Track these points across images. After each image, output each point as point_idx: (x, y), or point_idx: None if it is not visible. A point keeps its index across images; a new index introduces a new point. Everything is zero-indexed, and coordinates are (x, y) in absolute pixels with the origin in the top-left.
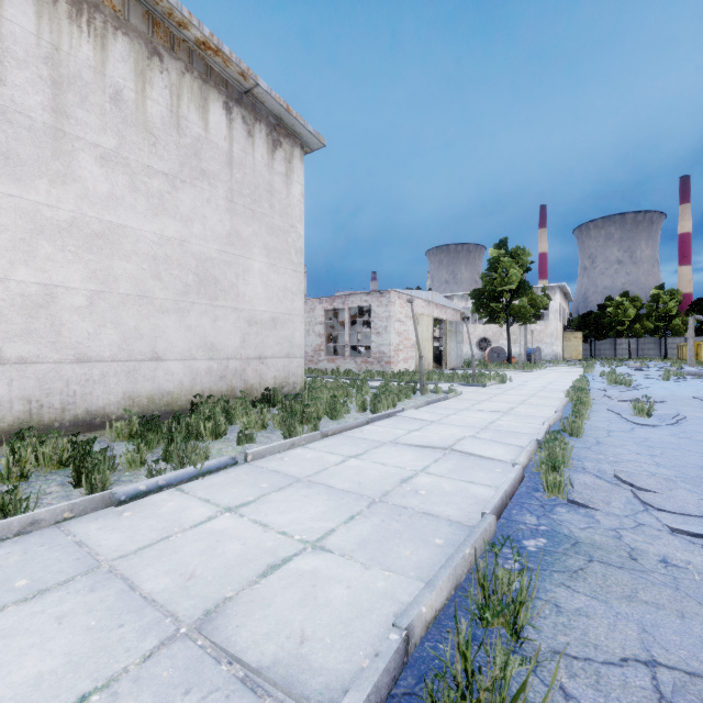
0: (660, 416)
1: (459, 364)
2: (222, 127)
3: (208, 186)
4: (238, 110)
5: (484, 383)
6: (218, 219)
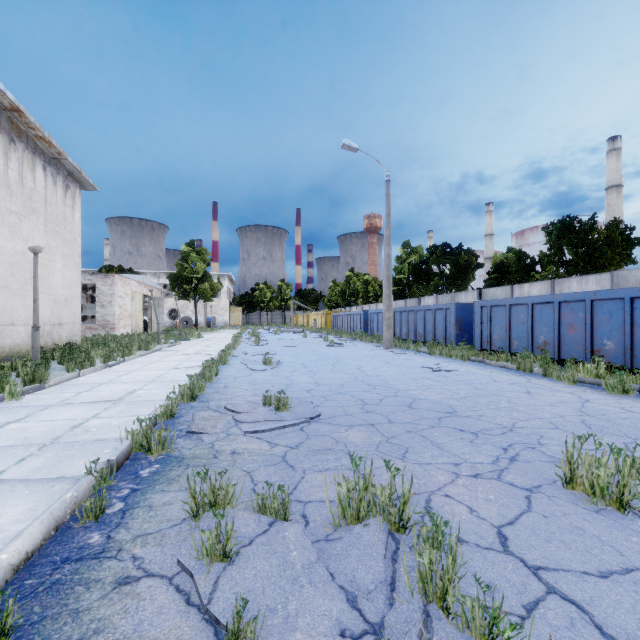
0: (262, 344)
1: (161, 329)
2: (42, 181)
3: (35, 218)
4: (50, 168)
5: (190, 338)
6: (40, 238)
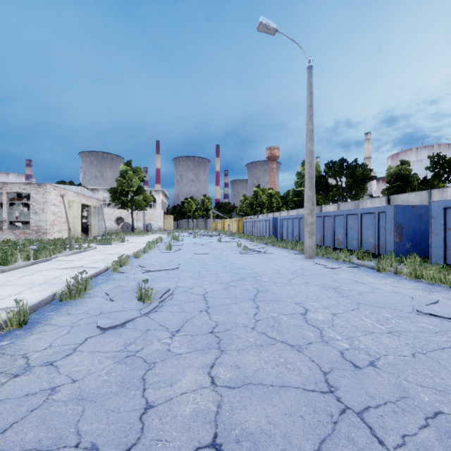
0: (175, 250)
1: (101, 233)
2: None
3: None
4: None
5: (111, 243)
6: None
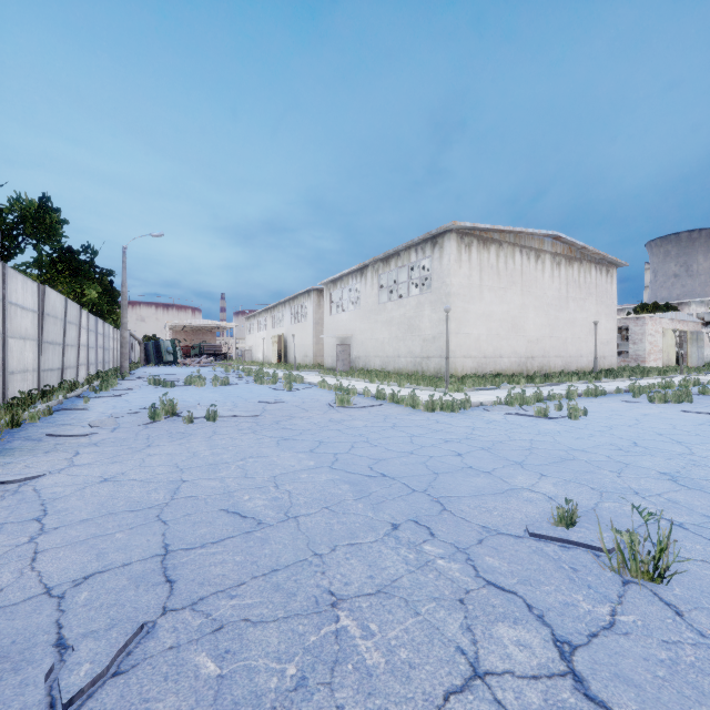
0: None
1: (700, 364)
2: (594, 275)
3: (591, 298)
4: (598, 266)
5: None
6: (593, 308)
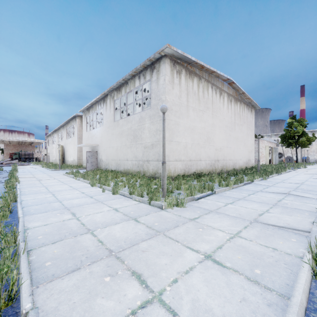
0: None
1: (276, 163)
2: (246, 112)
3: (245, 125)
4: (247, 107)
5: (300, 167)
6: (245, 131)
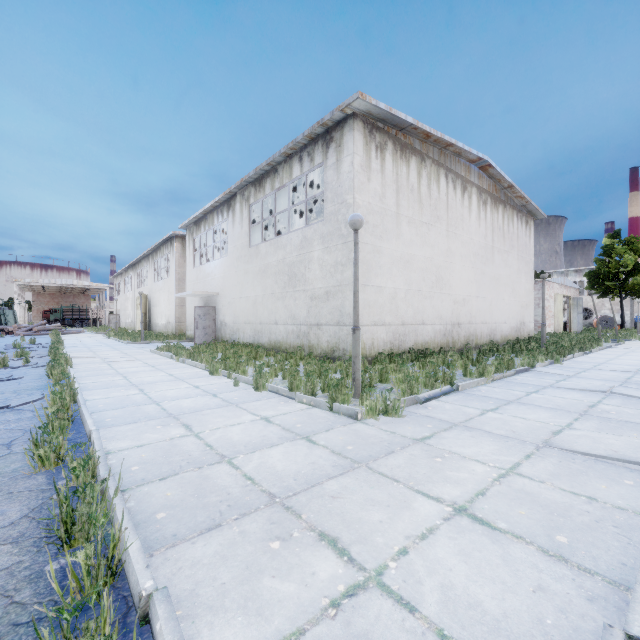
0: None
1: (579, 329)
2: (516, 225)
3: (513, 251)
4: (519, 214)
5: (631, 339)
6: (515, 264)
